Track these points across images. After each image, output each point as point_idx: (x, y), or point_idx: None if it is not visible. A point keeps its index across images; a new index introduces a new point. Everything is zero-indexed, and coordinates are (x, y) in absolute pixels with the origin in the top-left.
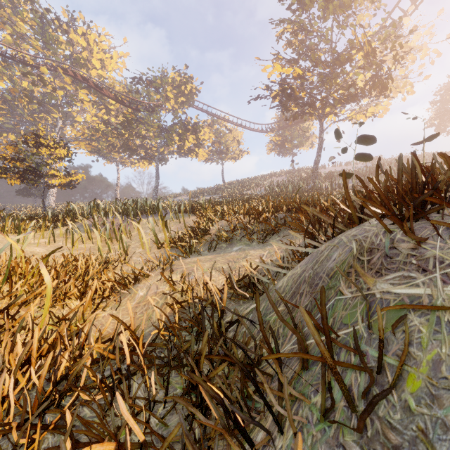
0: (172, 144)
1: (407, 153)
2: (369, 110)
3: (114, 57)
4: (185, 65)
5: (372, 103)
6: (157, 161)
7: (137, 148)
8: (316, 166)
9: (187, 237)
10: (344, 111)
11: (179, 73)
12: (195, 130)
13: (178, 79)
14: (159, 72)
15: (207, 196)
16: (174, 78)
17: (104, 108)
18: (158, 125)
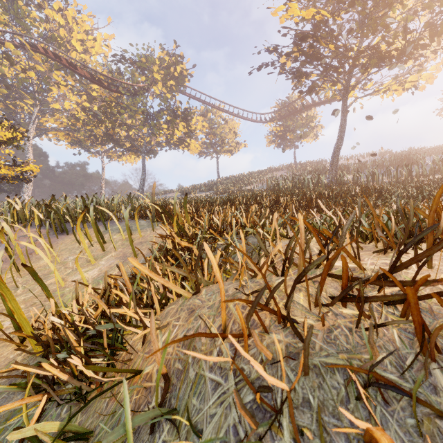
0: (160, 133)
1: (418, 146)
2: (409, 79)
3: (98, 39)
4: (174, 42)
5: (414, 69)
6: (143, 153)
7: (120, 137)
8: (336, 153)
9: (94, 317)
10: (372, 84)
11: (167, 51)
12: (186, 116)
13: (167, 58)
14: (143, 49)
15: (199, 193)
16: (161, 58)
17: (85, 94)
18: (142, 110)
